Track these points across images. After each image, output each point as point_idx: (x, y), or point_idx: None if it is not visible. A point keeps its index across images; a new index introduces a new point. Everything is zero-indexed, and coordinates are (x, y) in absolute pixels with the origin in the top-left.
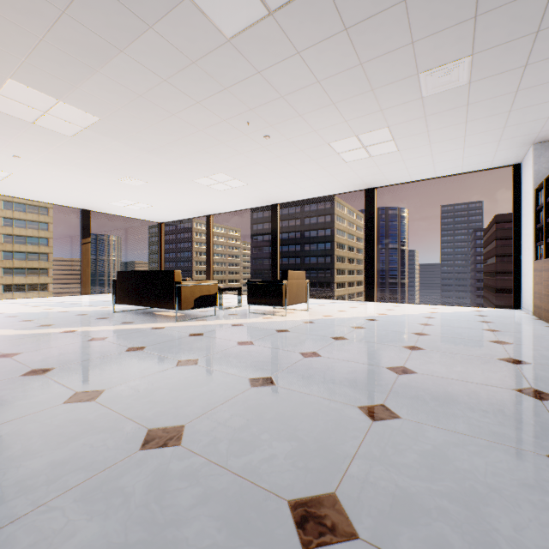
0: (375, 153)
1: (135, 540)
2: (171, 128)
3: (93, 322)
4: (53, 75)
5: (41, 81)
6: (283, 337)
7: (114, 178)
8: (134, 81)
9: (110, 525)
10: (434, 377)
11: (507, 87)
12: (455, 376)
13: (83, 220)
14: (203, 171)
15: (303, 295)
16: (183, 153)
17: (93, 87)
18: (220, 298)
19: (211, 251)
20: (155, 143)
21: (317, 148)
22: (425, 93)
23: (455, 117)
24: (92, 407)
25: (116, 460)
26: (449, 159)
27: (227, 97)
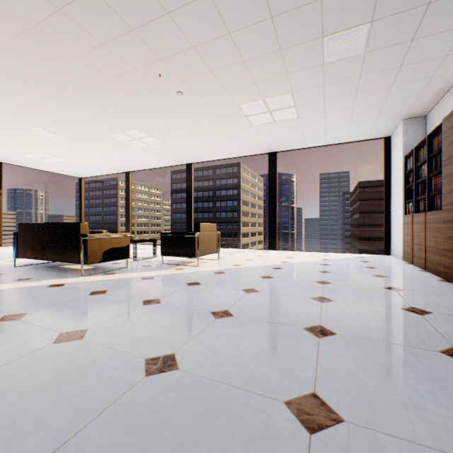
0: (278, 119)
1: None
2: (76, 73)
3: None
4: None
5: None
6: (194, 292)
7: (22, 128)
8: (21, 5)
9: None
10: (356, 339)
11: (394, 62)
12: (375, 335)
13: None
14: (118, 126)
15: (214, 246)
16: (94, 104)
17: None
18: (135, 249)
19: (130, 205)
20: (61, 90)
21: (228, 110)
22: (327, 59)
23: (348, 87)
24: None
25: None
26: (338, 129)
27: (135, 41)
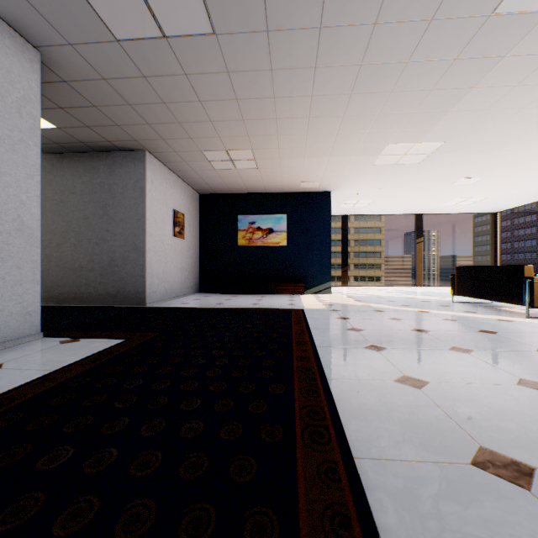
0: None
1: (527, 413)
2: (518, 121)
3: (438, 308)
4: (415, 130)
5: (406, 137)
6: None
7: (448, 183)
8: (480, 102)
9: (507, 403)
10: None
11: None
12: None
13: (416, 223)
14: None
15: None
16: (532, 137)
17: (442, 124)
18: None
19: None
20: (497, 141)
21: None
22: None
23: None
24: (468, 355)
25: (499, 383)
26: None
27: None
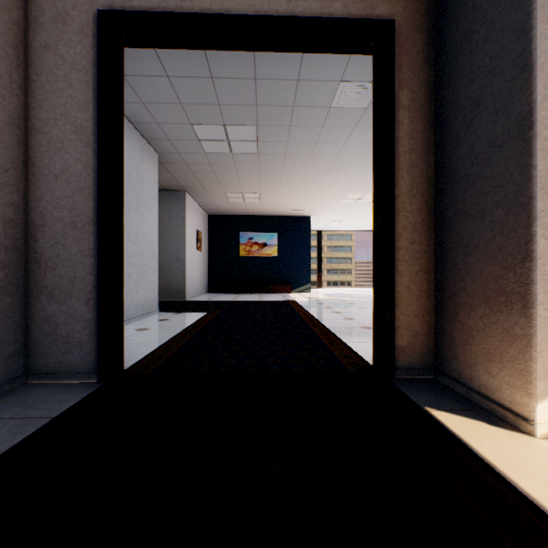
0: None
1: None
2: None
3: None
4: (363, 189)
5: (359, 191)
6: None
7: None
8: None
9: None
10: None
11: None
12: None
13: None
14: None
15: None
16: None
17: None
18: None
19: None
20: None
21: None
22: None
23: None
24: None
25: None
26: None
27: None
